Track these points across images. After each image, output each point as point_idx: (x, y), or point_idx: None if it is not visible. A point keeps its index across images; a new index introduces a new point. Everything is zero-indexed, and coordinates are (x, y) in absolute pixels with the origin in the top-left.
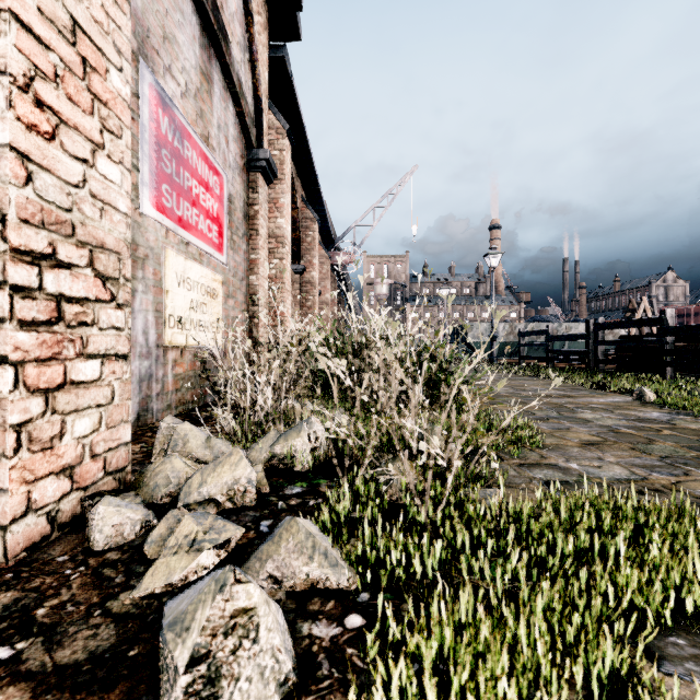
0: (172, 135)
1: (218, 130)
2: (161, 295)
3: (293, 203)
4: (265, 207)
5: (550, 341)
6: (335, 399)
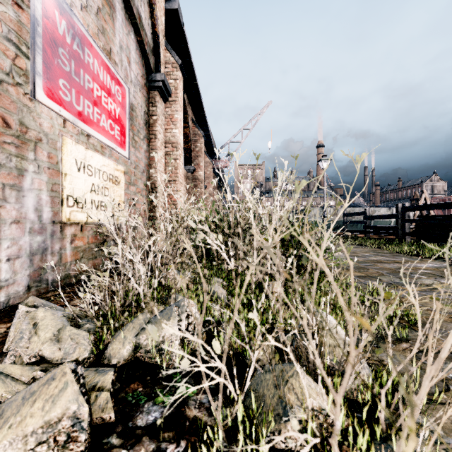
0: (70, 38)
1: (120, 50)
2: (57, 177)
3: (186, 123)
4: (162, 118)
5: (367, 220)
6: (204, 296)
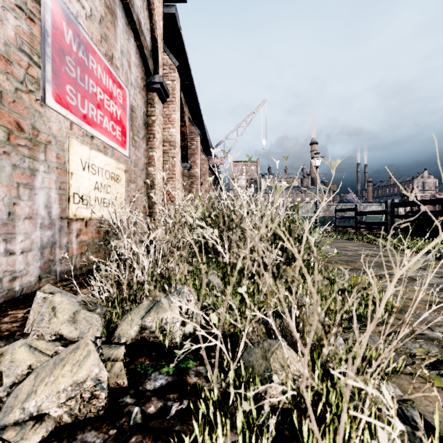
0: (76, 46)
1: (121, 55)
2: (65, 176)
3: (183, 122)
4: (160, 118)
5: (358, 215)
6: (203, 280)
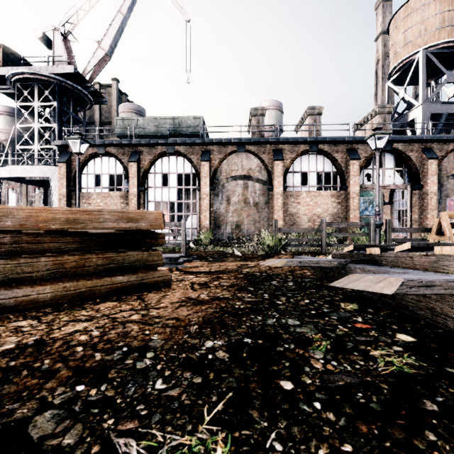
0: (453, 203)
1: None
2: None
3: None
4: None
5: None
6: None
